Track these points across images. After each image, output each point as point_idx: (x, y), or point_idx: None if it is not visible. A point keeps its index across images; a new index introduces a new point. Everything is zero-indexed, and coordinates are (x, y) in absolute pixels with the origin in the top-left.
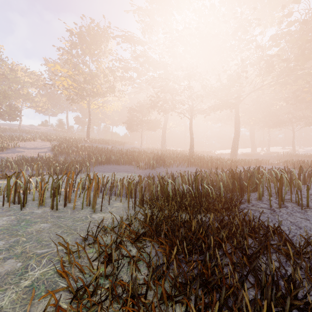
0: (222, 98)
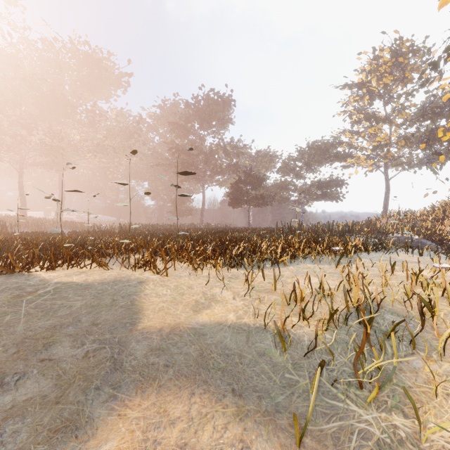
0: None
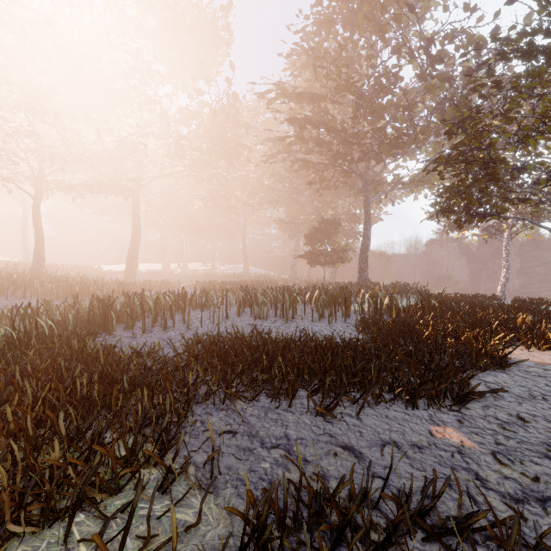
0: (110, 173)
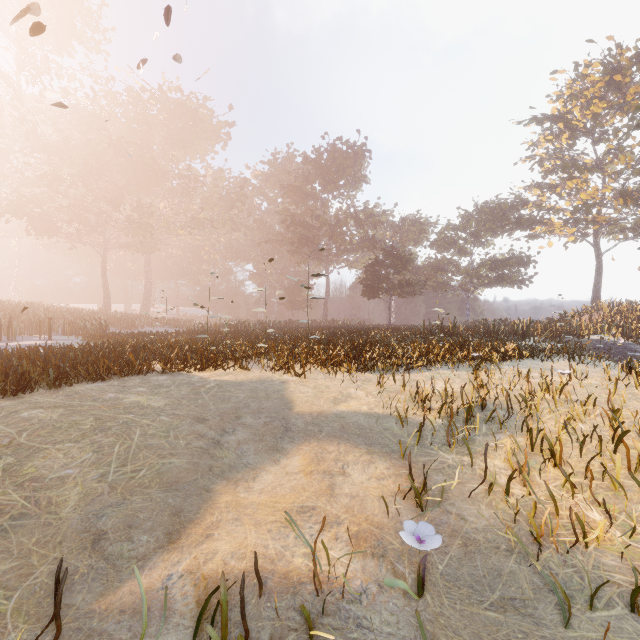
0: None
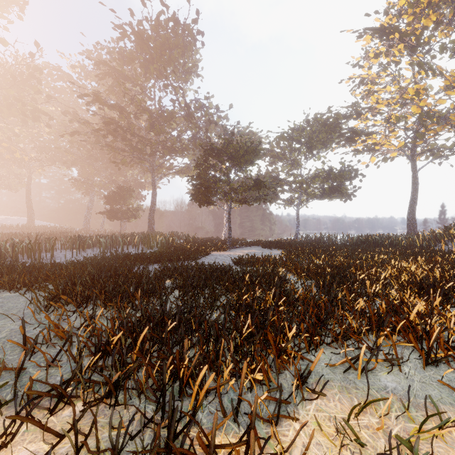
0: None
